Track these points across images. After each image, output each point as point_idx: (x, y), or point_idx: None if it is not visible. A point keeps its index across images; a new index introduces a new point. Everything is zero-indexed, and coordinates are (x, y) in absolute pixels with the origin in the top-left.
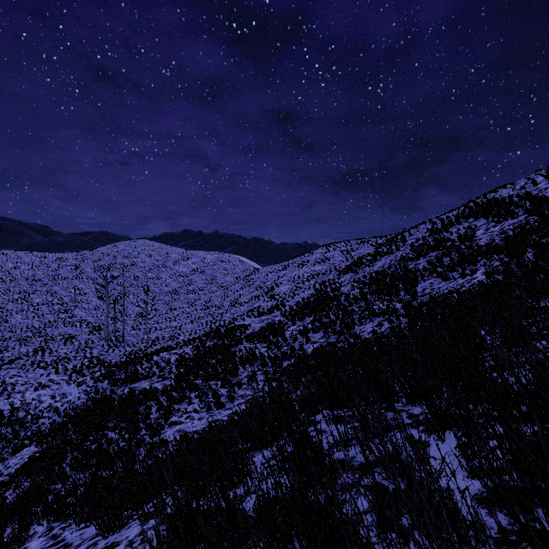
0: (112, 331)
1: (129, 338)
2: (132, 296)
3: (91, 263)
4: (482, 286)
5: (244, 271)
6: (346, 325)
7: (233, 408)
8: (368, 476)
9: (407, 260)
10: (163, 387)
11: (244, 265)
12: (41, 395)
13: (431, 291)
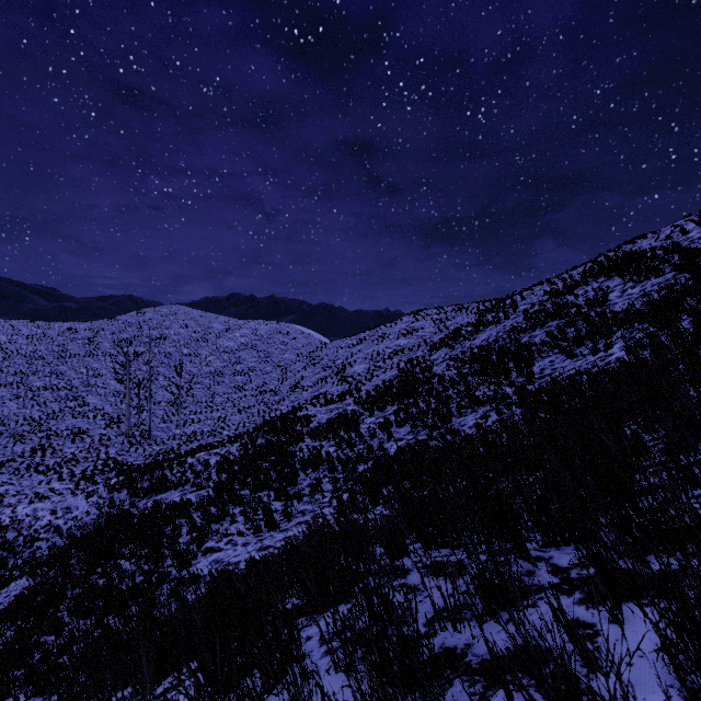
0: (136, 424)
1: (157, 433)
2: (162, 378)
3: (109, 336)
4: (623, 364)
5: (308, 346)
6: (441, 417)
7: (290, 530)
8: (498, 691)
9: (520, 331)
10: (198, 499)
11: (308, 338)
12: (38, 509)
13: (552, 371)
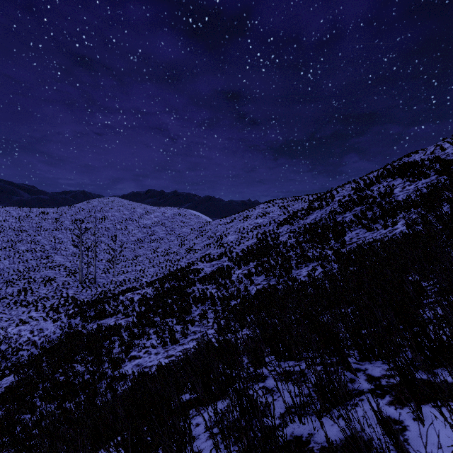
0: (86, 274)
1: (100, 280)
2: (103, 244)
3: (69, 217)
4: (404, 235)
5: (198, 223)
6: (285, 269)
7: (186, 344)
8: None
9: (336, 214)
10: (126, 323)
11: (198, 218)
12: (21, 330)
13: (357, 240)
